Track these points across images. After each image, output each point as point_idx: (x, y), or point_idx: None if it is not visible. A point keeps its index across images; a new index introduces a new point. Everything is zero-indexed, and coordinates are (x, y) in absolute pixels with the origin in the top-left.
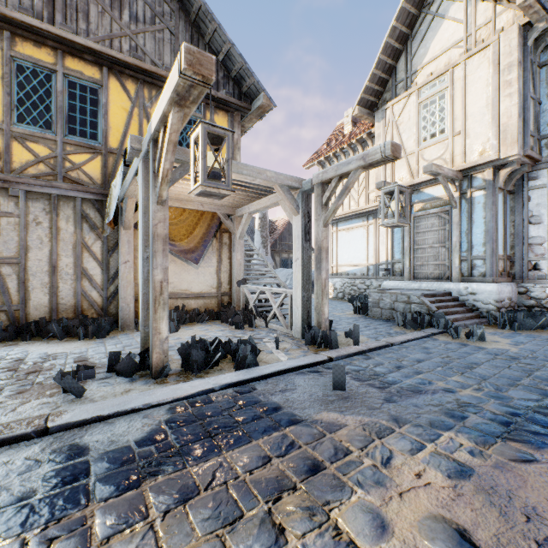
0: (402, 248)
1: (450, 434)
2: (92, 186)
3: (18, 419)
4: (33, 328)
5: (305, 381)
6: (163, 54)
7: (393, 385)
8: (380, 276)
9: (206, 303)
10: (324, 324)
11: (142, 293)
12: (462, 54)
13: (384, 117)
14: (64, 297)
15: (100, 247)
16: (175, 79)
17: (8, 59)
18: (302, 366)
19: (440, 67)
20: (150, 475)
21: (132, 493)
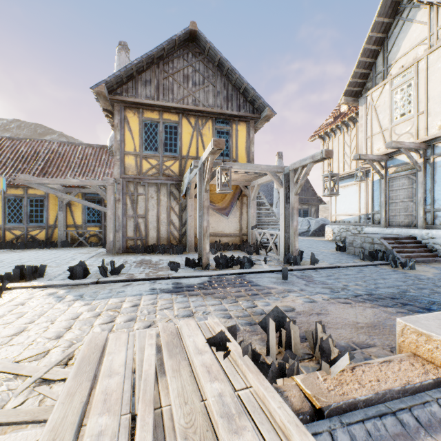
0: (379, 202)
1: (322, 295)
2: (175, 177)
3: (160, 274)
4: (151, 248)
5: (271, 276)
6: (208, 99)
7: (315, 281)
8: (369, 223)
9: (233, 240)
10: (295, 252)
11: (198, 232)
12: (426, 49)
13: (365, 102)
14: (163, 234)
15: (178, 208)
16: (210, 148)
17: (141, 122)
18: (273, 270)
19: (409, 60)
20: (201, 289)
21: (196, 291)
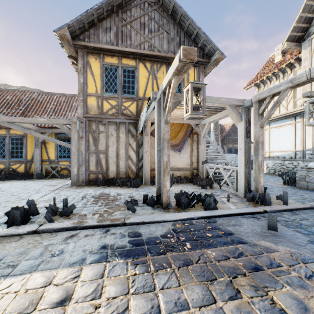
0: None
1: None
2: (132, 116)
3: (114, 218)
4: (111, 181)
5: (247, 222)
6: (163, 45)
7: None
8: (306, 158)
9: (184, 173)
10: (260, 189)
11: (157, 167)
12: None
13: (310, 45)
14: (121, 168)
15: (135, 145)
16: (176, 63)
17: (102, 66)
18: (245, 213)
19: None
20: (169, 251)
21: (163, 256)
